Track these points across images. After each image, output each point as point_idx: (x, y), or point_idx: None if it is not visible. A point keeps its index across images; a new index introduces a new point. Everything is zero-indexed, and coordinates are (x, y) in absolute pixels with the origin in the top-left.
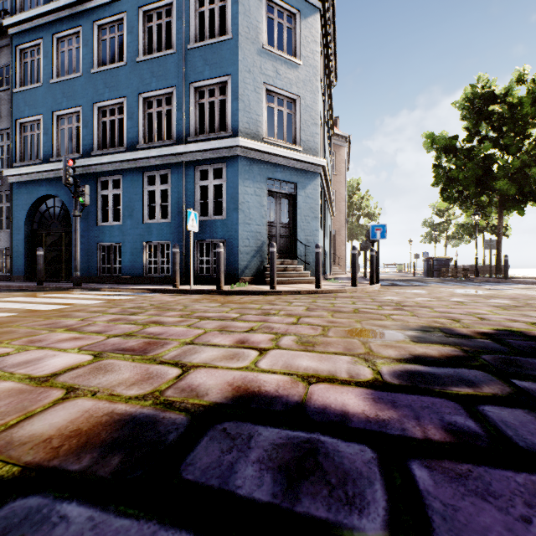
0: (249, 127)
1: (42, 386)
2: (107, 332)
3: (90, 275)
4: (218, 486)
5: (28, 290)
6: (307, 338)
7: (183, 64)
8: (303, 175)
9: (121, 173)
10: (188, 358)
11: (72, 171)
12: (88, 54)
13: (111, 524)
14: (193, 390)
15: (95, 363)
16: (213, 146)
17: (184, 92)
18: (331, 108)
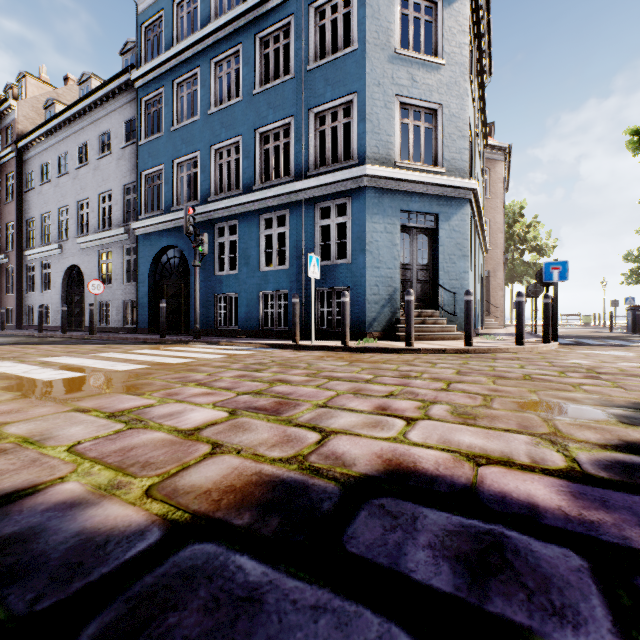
0: (378, 152)
1: (189, 439)
2: (235, 388)
3: (207, 327)
4: (387, 565)
5: (153, 342)
6: (465, 409)
7: (302, 88)
8: (447, 203)
9: (238, 218)
10: (325, 422)
11: (192, 219)
12: (205, 94)
13: (285, 583)
14: (338, 458)
15: (231, 420)
16: (336, 179)
17: (303, 120)
18: (483, 113)
